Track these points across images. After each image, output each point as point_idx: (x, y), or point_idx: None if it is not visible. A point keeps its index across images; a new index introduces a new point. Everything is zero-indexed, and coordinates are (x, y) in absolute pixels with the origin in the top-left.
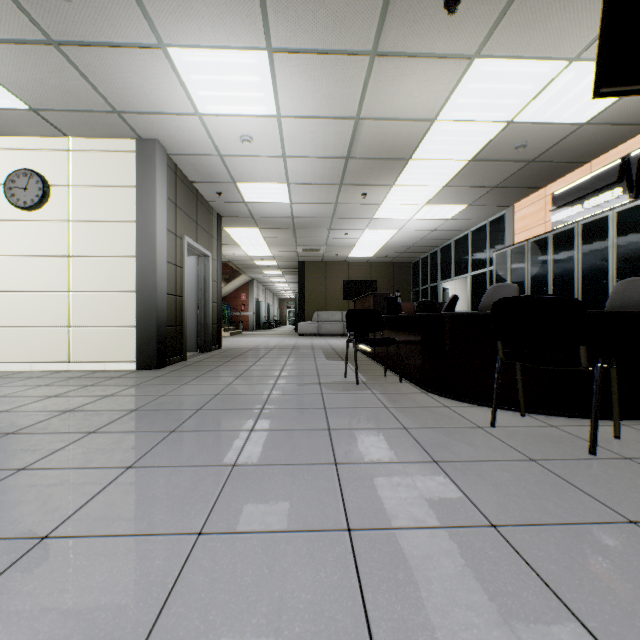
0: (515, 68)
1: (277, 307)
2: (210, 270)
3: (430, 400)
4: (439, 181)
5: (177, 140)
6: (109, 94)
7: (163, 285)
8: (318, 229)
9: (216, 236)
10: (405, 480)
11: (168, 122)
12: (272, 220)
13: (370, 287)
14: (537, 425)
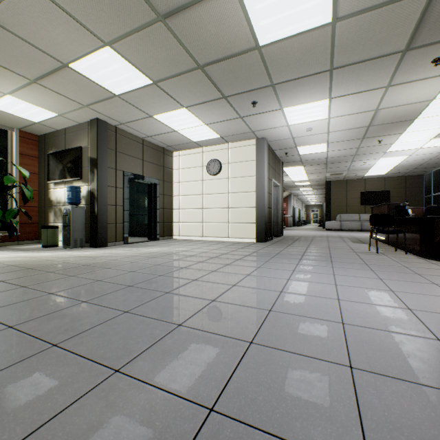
0: None
1: (304, 211)
2: (279, 193)
3: (423, 261)
4: None
5: (273, 136)
6: (252, 127)
7: (266, 204)
8: (343, 162)
9: (281, 174)
10: (402, 275)
11: (272, 131)
12: (313, 161)
13: (383, 196)
14: None
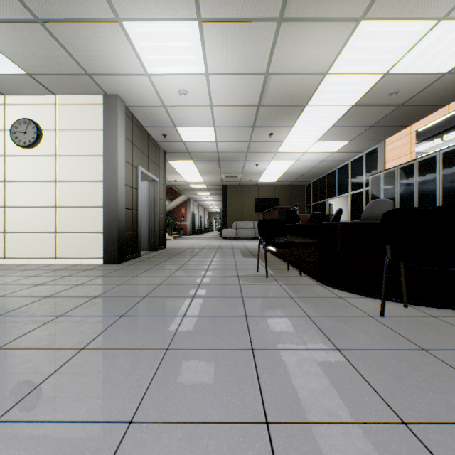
0: (393, 28)
1: (207, 218)
2: (158, 191)
3: (326, 291)
4: (328, 122)
5: (132, 95)
6: (82, 60)
7: (123, 202)
8: (236, 161)
9: (162, 167)
10: (314, 368)
11: (125, 81)
12: (203, 155)
13: (274, 203)
14: (419, 315)
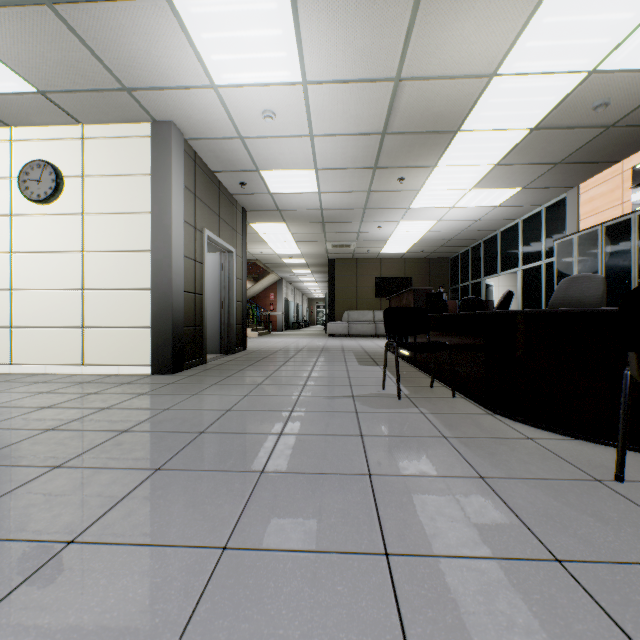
0: None
1: (306, 307)
2: (234, 267)
3: (502, 426)
4: (490, 158)
5: (194, 121)
6: (115, 66)
7: (179, 282)
8: (349, 222)
9: (241, 231)
10: (519, 612)
11: (182, 99)
12: (299, 213)
13: (404, 285)
14: None
